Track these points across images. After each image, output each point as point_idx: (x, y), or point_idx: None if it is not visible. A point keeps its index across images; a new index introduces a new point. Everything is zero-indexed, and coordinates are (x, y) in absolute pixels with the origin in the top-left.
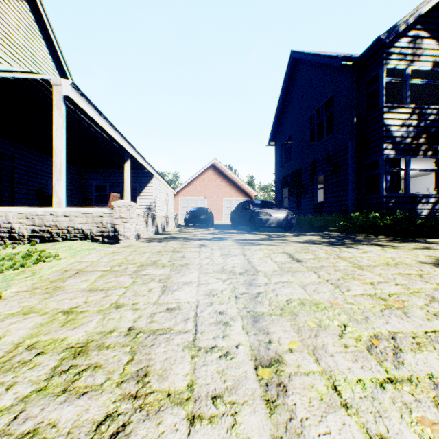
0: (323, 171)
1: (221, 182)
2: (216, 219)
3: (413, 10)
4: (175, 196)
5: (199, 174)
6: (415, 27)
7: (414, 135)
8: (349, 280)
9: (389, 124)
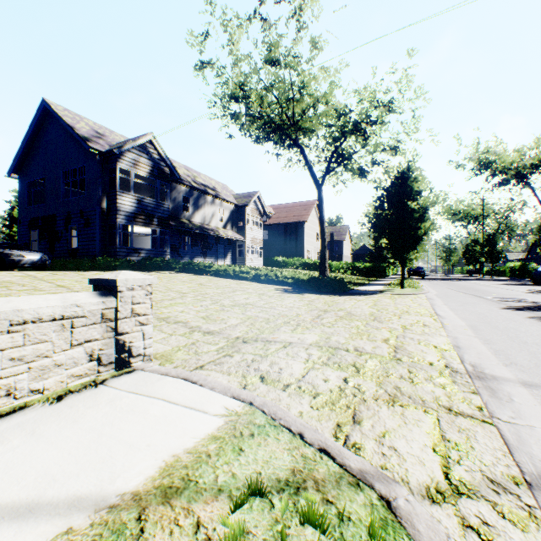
0: (78, 223)
1: None
2: None
3: (134, 141)
4: None
5: None
6: (137, 149)
7: (137, 212)
8: (78, 277)
9: (122, 203)
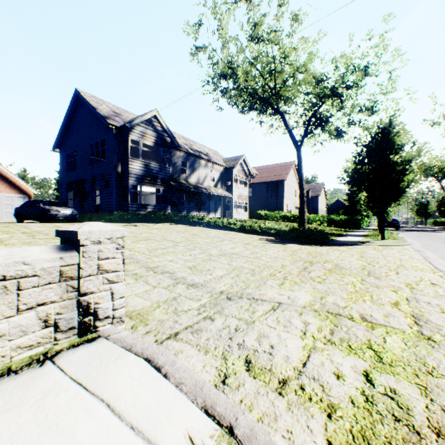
0: (100, 184)
1: None
2: None
3: (142, 117)
4: None
5: None
6: (144, 123)
7: (144, 175)
8: None
9: (133, 167)
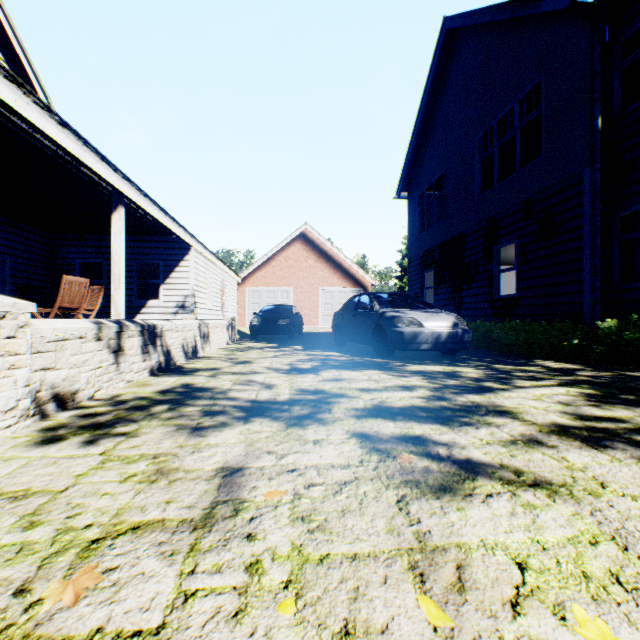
0: (515, 235)
1: (315, 262)
2: (308, 323)
3: None
4: (241, 285)
5: (279, 249)
6: None
7: None
8: None
9: None
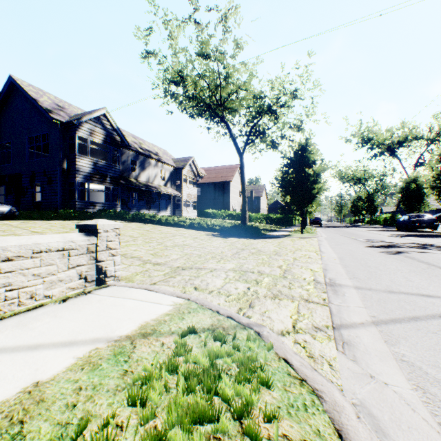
0: (41, 180)
1: None
2: None
3: (91, 114)
4: None
5: None
6: (93, 120)
7: (93, 173)
8: (46, 225)
9: (80, 165)
